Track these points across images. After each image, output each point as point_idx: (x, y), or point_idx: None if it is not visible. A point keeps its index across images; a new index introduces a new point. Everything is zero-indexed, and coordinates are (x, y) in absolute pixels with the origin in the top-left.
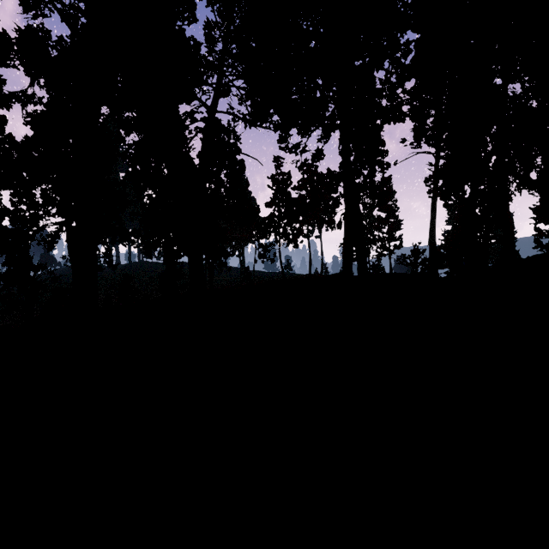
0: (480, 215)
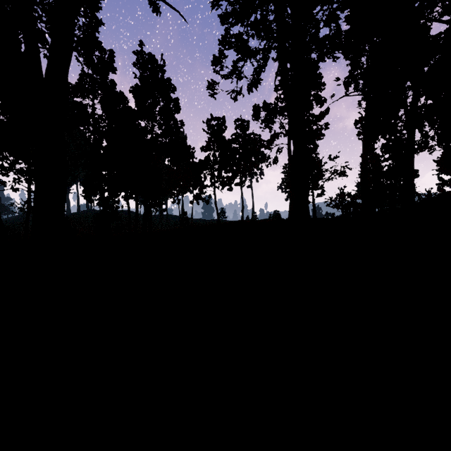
0: (394, 165)
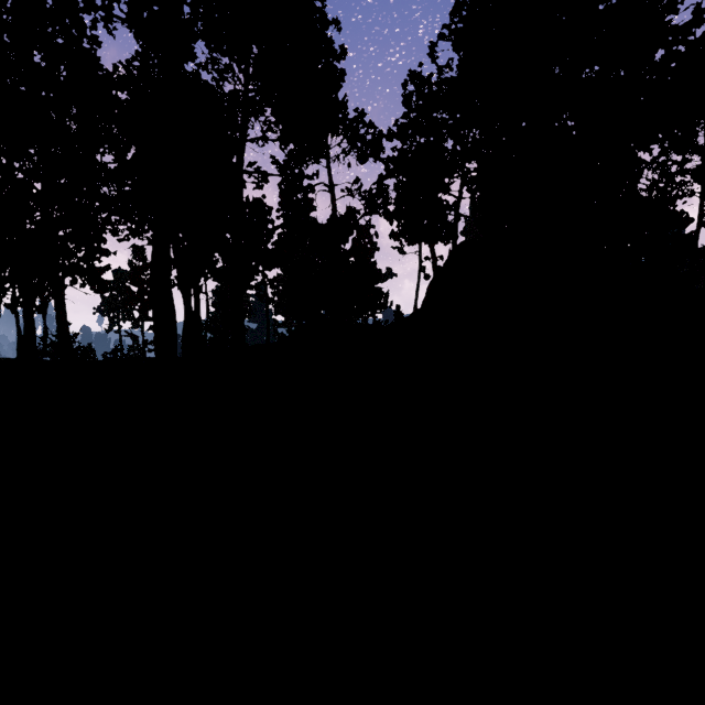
0: None
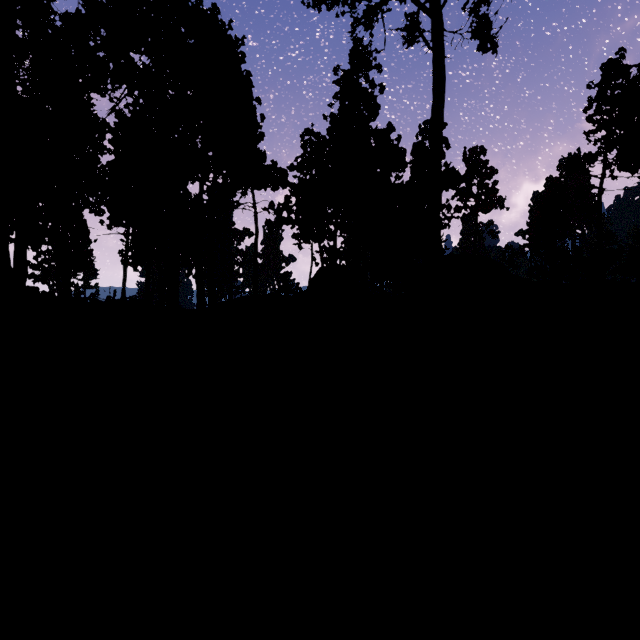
0: None
